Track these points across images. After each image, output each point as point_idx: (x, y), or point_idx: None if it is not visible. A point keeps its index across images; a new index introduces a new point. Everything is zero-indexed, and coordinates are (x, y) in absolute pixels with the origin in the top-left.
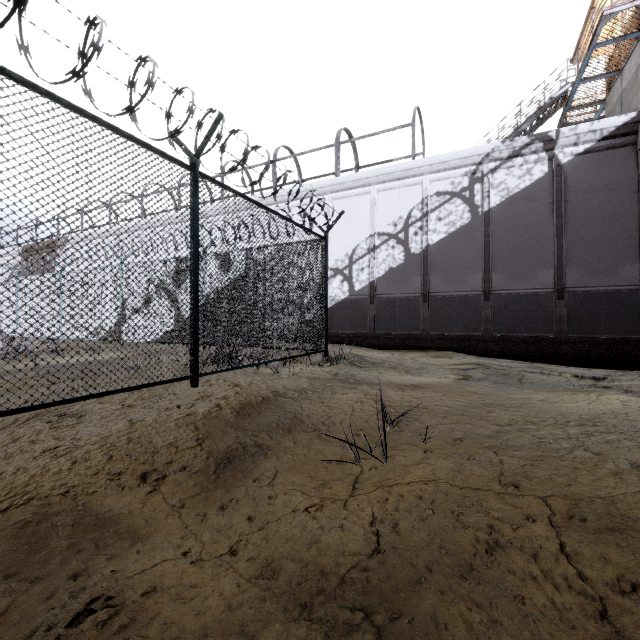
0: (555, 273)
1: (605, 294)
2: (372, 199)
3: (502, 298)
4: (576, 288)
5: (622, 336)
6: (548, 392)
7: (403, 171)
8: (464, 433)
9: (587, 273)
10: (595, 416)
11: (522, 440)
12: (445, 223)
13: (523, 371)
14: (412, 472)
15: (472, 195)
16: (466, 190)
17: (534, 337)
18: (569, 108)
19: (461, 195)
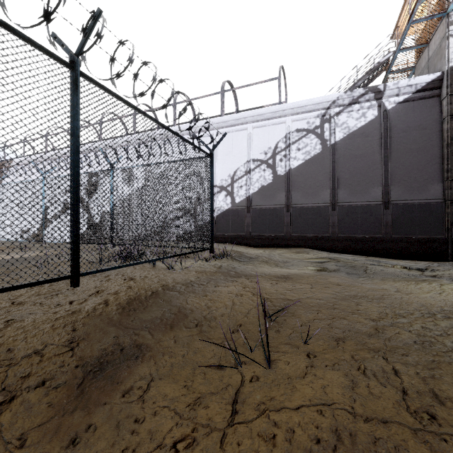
0: (383, 190)
1: (419, 205)
2: (248, 134)
3: (344, 208)
4: (398, 201)
5: (431, 236)
6: (395, 282)
7: (272, 113)
8: (343, 331)
9: (406, 190)
10: None
11: (403, 339)
12: (303, 152)
13: (365, 263)
14: (299, 389)
15: (322, 132)
16: (318, 128)
17: (368, 237)
18: (390, 71)
19: (314, 132)
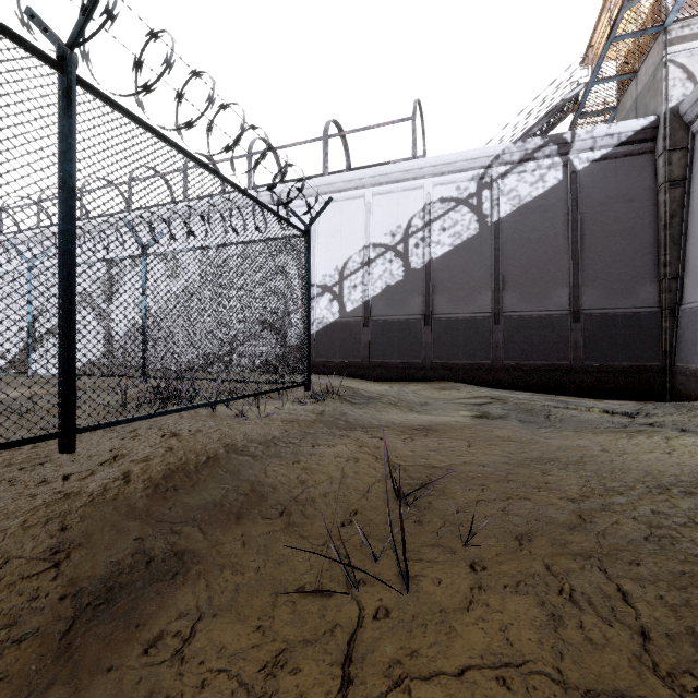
0: (571, 293)
1: (623, 317)
2: (366, 204)
3: (513, 321)
4: (593, 310)
5: (641, 363)
6: (595, 435)
7: (402, 172)
8: (527, 520)
9: (604, 293)
10: (697, 477)
11: (627, 534)
12: (450, 234)
13: (546, 405)
14: (462, 633)
15: (480, 203)
16: (473, 197)
17: (548, 365)
18: (580, 114)
19: (468, 202)
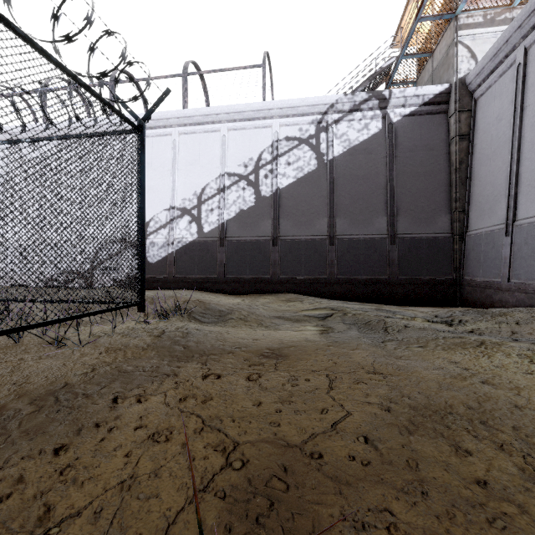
0: (388, 220)
1: (426, 240)
2: (222, 137)
3: (345, 242)
4: (405, 234)
5: (439, 277)
6: (448, 352)
7: (254, 111)
8: None
9: (413, 221)
10: None
11: None
12: (294, 168)
13: (379, 315)
14: None
15: (318, 143)
16: (313, 138)
17: (372, 279)
18: (391, 83)
19: (308, 142)
